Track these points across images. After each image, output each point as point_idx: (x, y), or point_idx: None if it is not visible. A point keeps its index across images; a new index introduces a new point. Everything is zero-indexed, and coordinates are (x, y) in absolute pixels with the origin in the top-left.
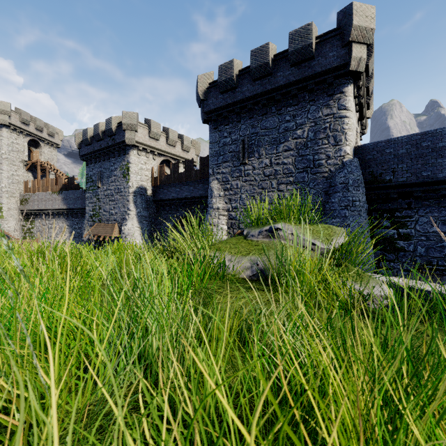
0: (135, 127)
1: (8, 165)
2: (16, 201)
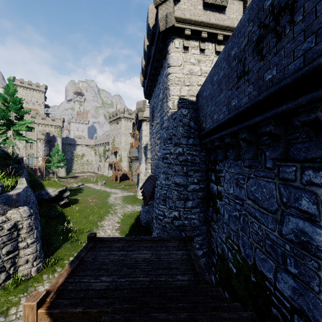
0: (142, 109)
1: (124, 136)
2: (127, 153)
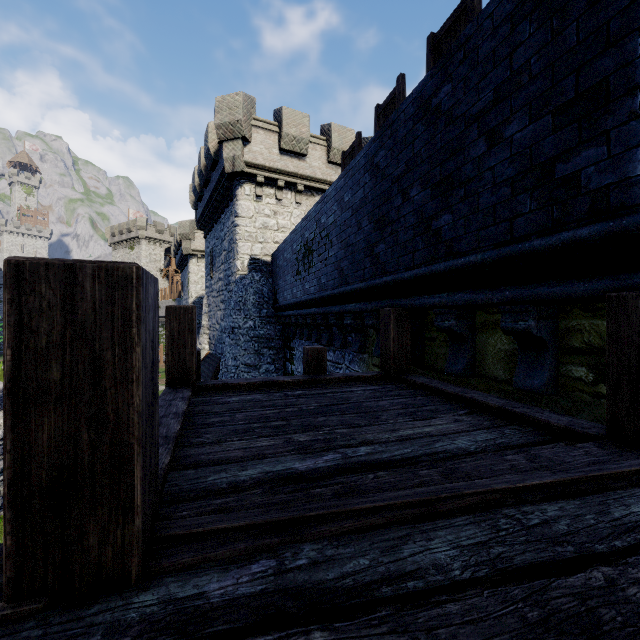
0: (189, 236)
1: None
2: None
